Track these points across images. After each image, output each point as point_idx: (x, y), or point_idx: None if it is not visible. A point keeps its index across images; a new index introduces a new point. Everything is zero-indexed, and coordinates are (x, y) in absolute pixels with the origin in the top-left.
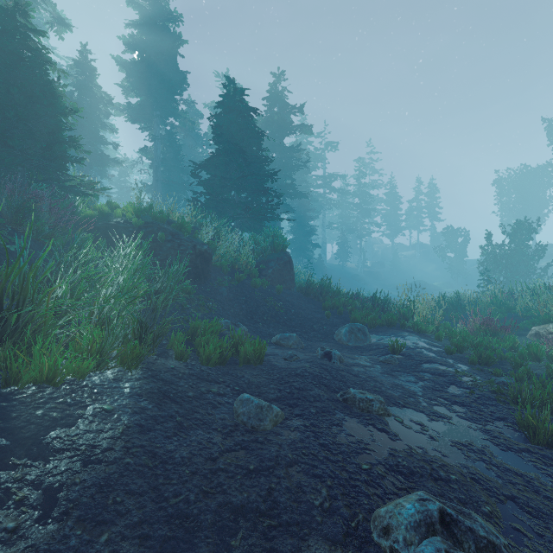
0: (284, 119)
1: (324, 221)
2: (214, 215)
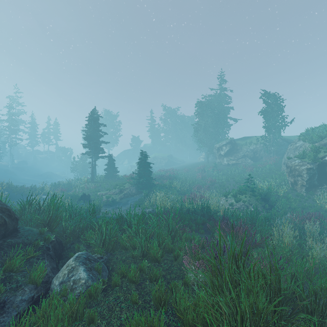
0: None
1: None
2: None
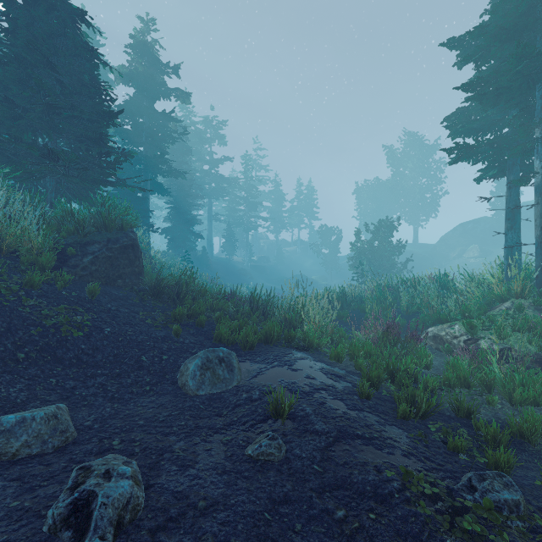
0: (152, 74)
1: (210, 212)
2: (4, 167)
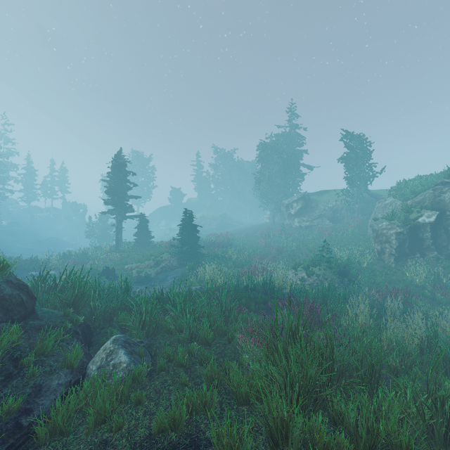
0: None
1: None
2: None
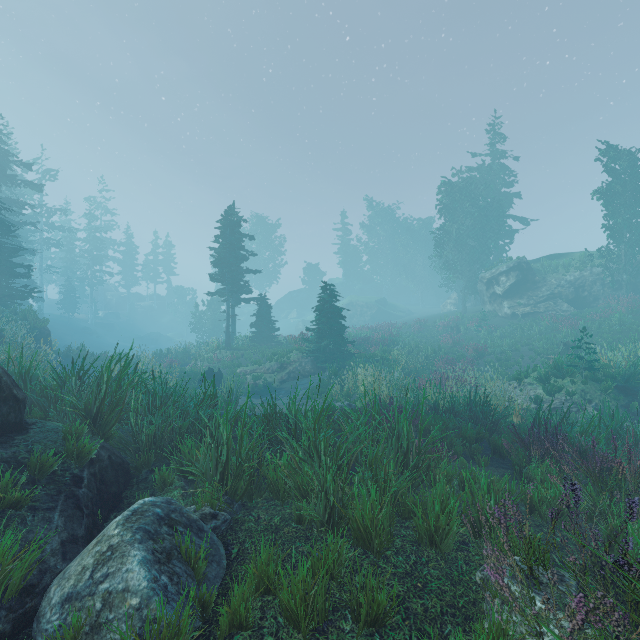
0: (9, 176)
1: (41, 264)
2: None
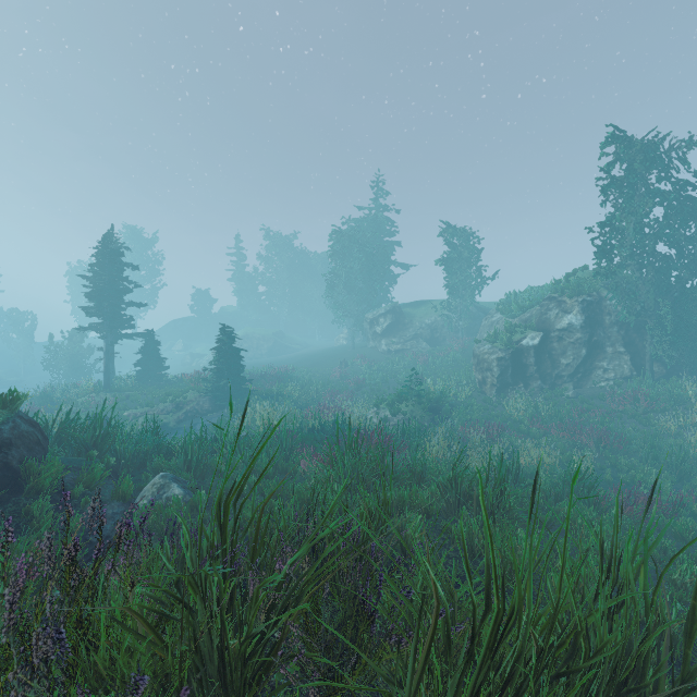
0: None
1: None
2: None
